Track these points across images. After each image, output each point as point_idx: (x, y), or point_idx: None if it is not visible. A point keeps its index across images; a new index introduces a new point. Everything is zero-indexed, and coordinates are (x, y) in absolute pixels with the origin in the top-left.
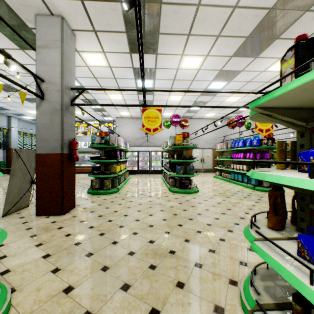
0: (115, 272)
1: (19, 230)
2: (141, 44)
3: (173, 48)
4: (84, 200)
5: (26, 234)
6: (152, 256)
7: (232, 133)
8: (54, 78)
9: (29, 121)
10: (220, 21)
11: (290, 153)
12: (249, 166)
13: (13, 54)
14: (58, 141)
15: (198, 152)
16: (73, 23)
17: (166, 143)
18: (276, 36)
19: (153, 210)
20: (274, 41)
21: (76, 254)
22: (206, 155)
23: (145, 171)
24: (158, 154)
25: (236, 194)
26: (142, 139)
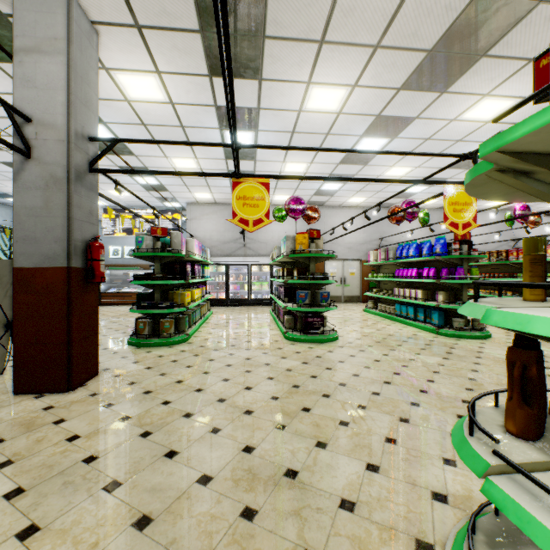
0: (165, 531)
1: None
2: (225, 38)
3: (292, 68)
4: (120, 358)
5: None
6: (249, 486)
7: (395, 232)
8: (52, 115)
9: None
10: (380, 15)
11: None
12: (428, 291)
13: None
14: (60, 242)
15: (336, 266)
16: (94, 7)
17: (278, 250)
18: (483, 50)
19: (253, 378)
20: (477, 61)
21: (82, 486)
22: (350, 271)
23: (241, 302)
24: (264, 270)
25: (407, 343)
26: (234, 243)
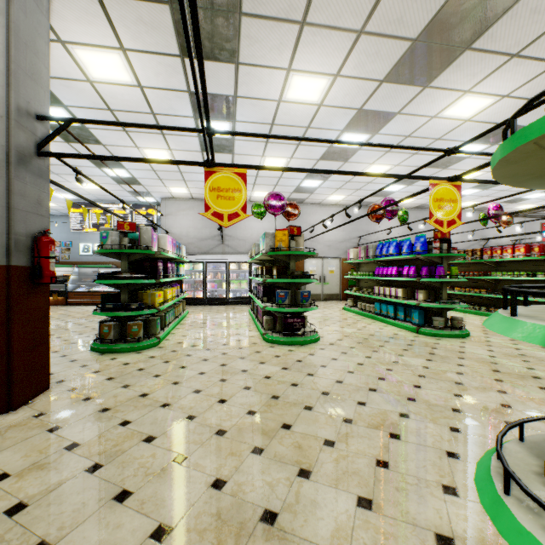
0: None
1: None
2: None
3: (272, 52)
4: (78, 368)
5: None
6: (217, 540)
7: (373, 231)
8: None
9: None
10: None
11: None
12: (408, 290)
13: None
14: None
15: (316, 264)
16: None
17: (257, 248)
18: (467, 42)
19: (228, 388)
20: (461, 54)
21: None
22: (329, 269)
23: (219, 300)
24: (243, 268)
25: (389, 343)
26: (212, 240)
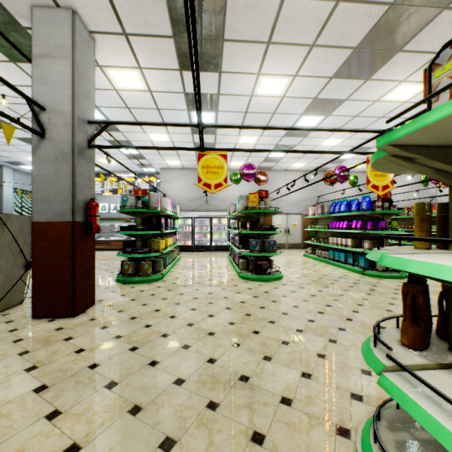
0: (151, 416)
1: (2, 343)
2: (194, 49)
3: (245, 63)
4: (110, 292)
5: (12, 351)
6: (213, 387)
7: (330, 191)
8: (61, 105)
9: (30, 173)
10: (315, 22)
11: (437, 223)
12: (356, 240)
13: (1, 69)
14: (67, 202)
15: (281, 219)
16: (92, 20)
17: (234, 207)
18: (398, 47)
19: (214, 308)
20: (394, 55)
21: (89, 384)
22: (293, 223)
23: (204, 248)
24: (223, 223)
25: (338, 282)
26: (198, 200)
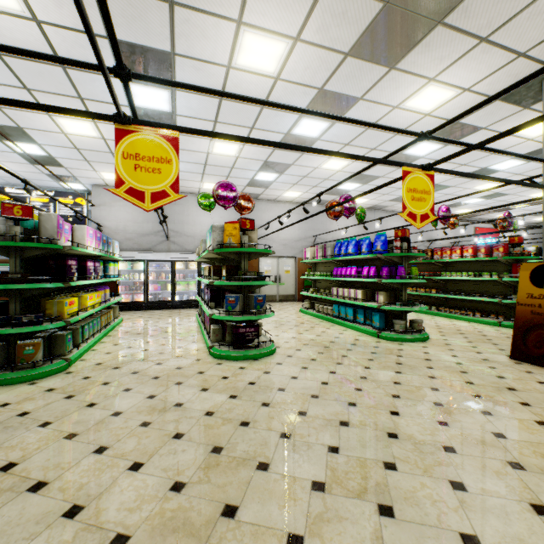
0: None
1: None
2: None
3: None
4: None
5: None
6: None
7: (329, 230)
8: None
9: None
10: None
11: None
12: (368, 291)
13: None
14: None
15: (271, 264)
16: None
17: (205, 245)
18: (441, 14)
19: (150, 440)
20: (433, 30)
21: None
22: (285, 269)
23: (163, 304)
24: (191, 268)
25: (352, 352)
26: (155, 236)
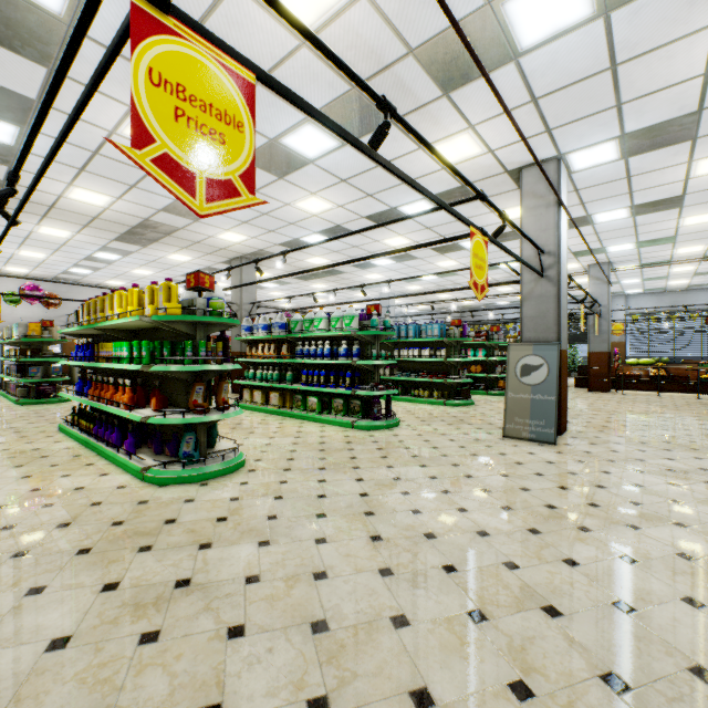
0: None
1: None
2: None
3: (23, 218)
4: None
5: None
6: None
7: None
8: None
9: None
10: (83, 219)
11: None
12: None
13: None
14: None
15: None
16: None
17: (12, 331)
18: (154, 240)
19: None
20: (155, 242)
21: None
22: None
23: None
24: None
25: None
26: None
